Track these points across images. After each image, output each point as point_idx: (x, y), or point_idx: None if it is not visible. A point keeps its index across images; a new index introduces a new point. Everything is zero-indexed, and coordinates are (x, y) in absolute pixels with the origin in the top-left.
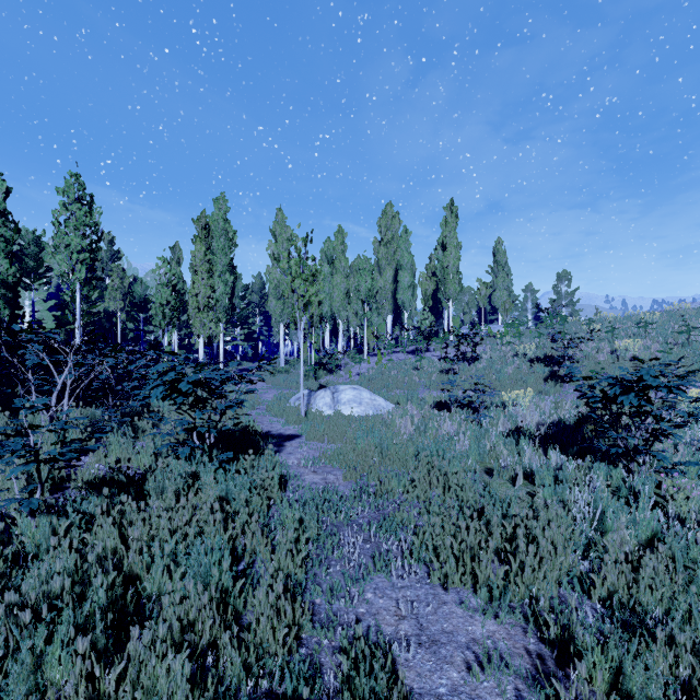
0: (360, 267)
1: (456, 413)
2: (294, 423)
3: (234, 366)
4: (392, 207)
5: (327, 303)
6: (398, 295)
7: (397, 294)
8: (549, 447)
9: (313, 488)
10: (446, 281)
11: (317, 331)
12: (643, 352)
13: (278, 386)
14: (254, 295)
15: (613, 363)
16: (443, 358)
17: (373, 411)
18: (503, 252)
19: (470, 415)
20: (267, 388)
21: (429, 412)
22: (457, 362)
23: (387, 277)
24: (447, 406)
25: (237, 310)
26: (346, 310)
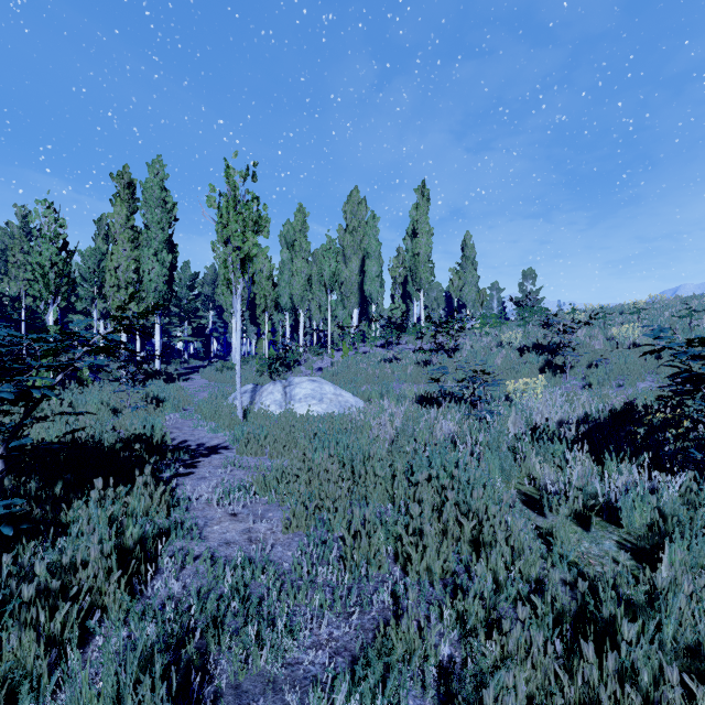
0: (323, 248)
1: (450, 410)
2: (227, 429)
3: (178, 364)
4: (358, 192)
5: (287, 293)
6: (365, 286)
7: (364, 285)
8: (608, 457)
9: (219, 557)
10: (418, 270)
11: (278, 329)
12: (646, 338)
13: (223, 384)
14: (206, 287)
15: (611, 351)
16: (418, 350)
17: (338, 410)
18: (472, 246)
19: (472, 411)
20: (208, 386)
21: (414, 409)
22: (435, 353)
23: (353, 267)
24: (436, 401)
25: (185, 301)
26: (307, 299)
